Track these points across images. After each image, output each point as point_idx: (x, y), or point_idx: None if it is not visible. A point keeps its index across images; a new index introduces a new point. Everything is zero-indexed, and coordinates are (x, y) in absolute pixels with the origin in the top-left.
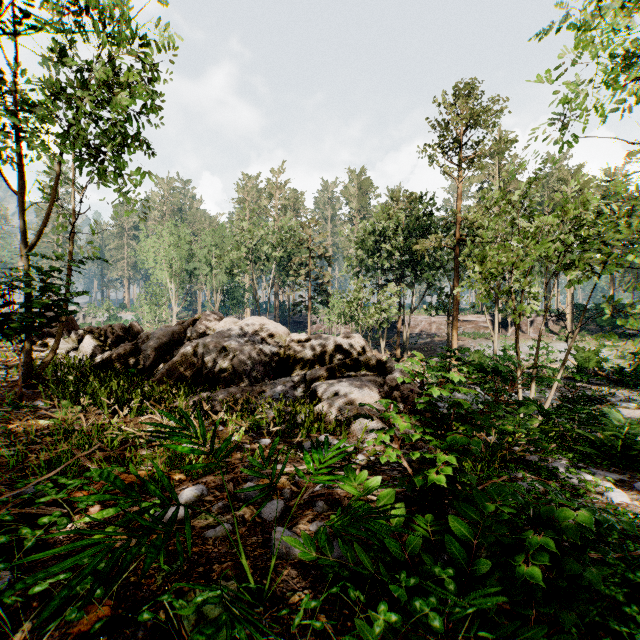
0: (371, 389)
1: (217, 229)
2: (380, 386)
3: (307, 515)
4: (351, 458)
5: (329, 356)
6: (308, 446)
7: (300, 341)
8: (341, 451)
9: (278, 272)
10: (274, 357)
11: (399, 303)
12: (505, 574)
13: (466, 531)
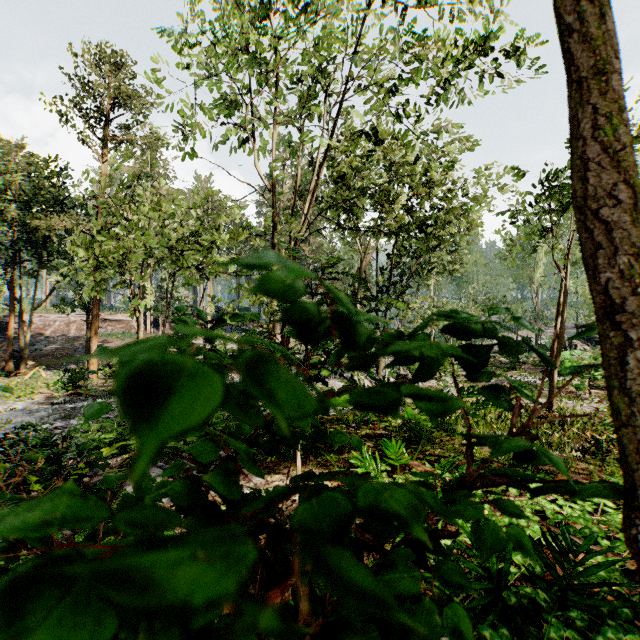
0: None
1: None
2: None
3: None
4: None
5: None
6: None
7: None
8: None
9: None
10: None
11: (13, 296)
12: None
13: None
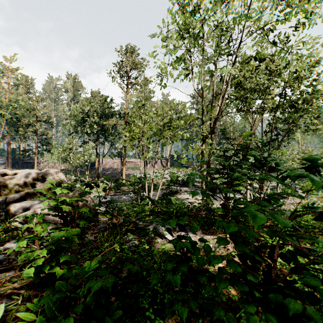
0: None
1: None
2: None
3: None
4: None
5: (33, 184)
6: None
7: (7, 174)
8: (20, 252)
9: (10, 128)
10: None
11: (96, 152)
12: None
13: (55, 307)
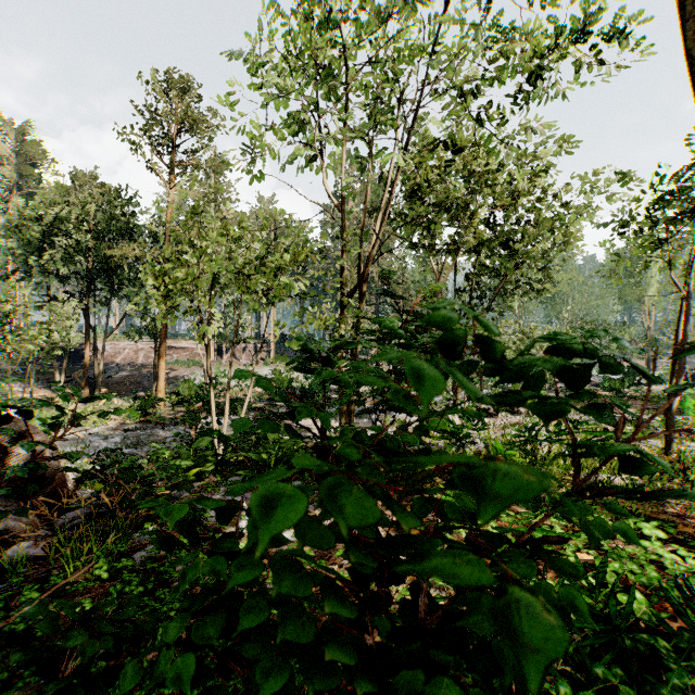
0: None
1: None
2: None
3: None
4: None
5: None
6: None
7: None
8: None
9: None
10: None
11: (87, 324)
12: None
13: None
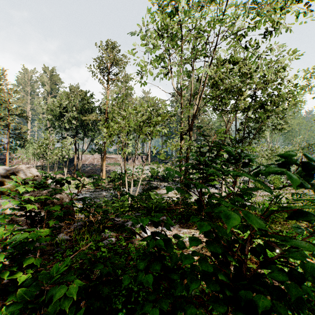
0: None
1: None
2: None
3: None
4: None
5: (2, 181)
6: None
7: None
8: None
9: None
10: None
11: (75, 148)
12: None
13: None
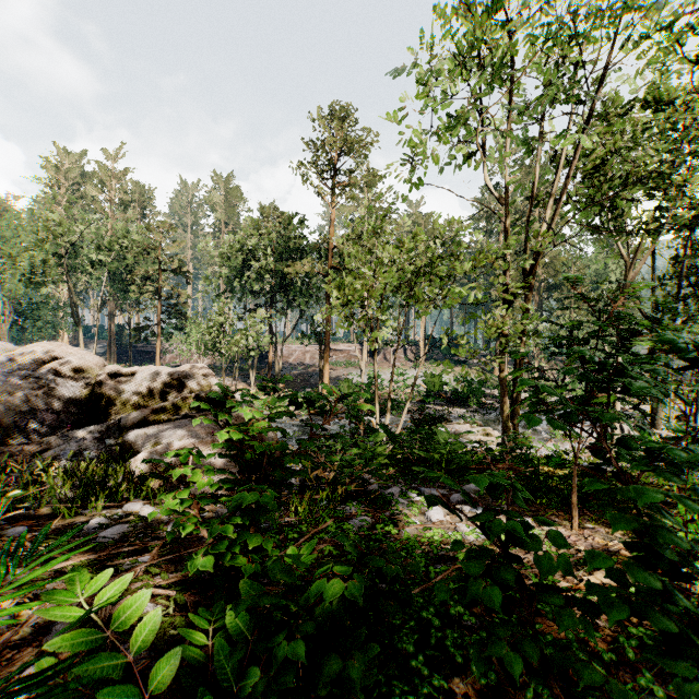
0: (209, 432)
1: (6, 216)
2: (222, 427)
3: (15, 661)
4: (156, 531)
5: (162, 393)
6: (94, 525)
7: (119, 375)
8: (151, 521)
9: (113, 286)
10: (76, 399)
11: (271, 330)
12: (261, 696)
13: (245, 626)
